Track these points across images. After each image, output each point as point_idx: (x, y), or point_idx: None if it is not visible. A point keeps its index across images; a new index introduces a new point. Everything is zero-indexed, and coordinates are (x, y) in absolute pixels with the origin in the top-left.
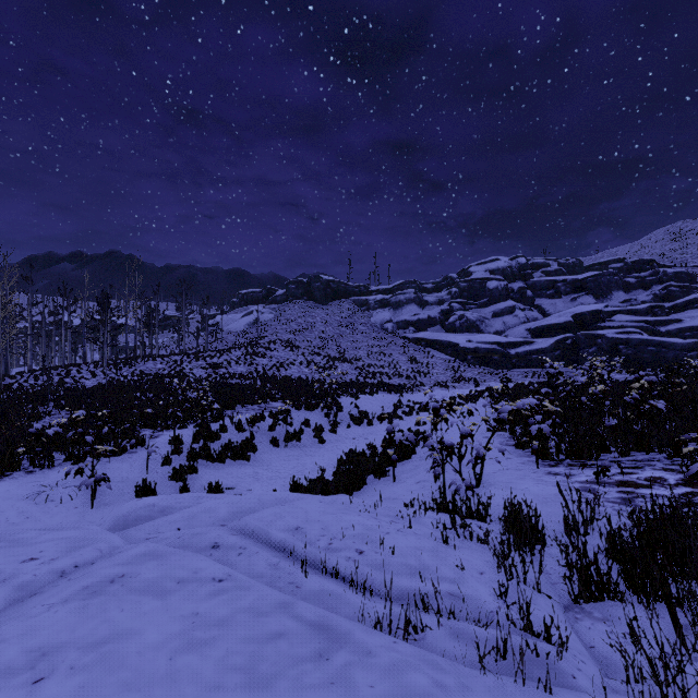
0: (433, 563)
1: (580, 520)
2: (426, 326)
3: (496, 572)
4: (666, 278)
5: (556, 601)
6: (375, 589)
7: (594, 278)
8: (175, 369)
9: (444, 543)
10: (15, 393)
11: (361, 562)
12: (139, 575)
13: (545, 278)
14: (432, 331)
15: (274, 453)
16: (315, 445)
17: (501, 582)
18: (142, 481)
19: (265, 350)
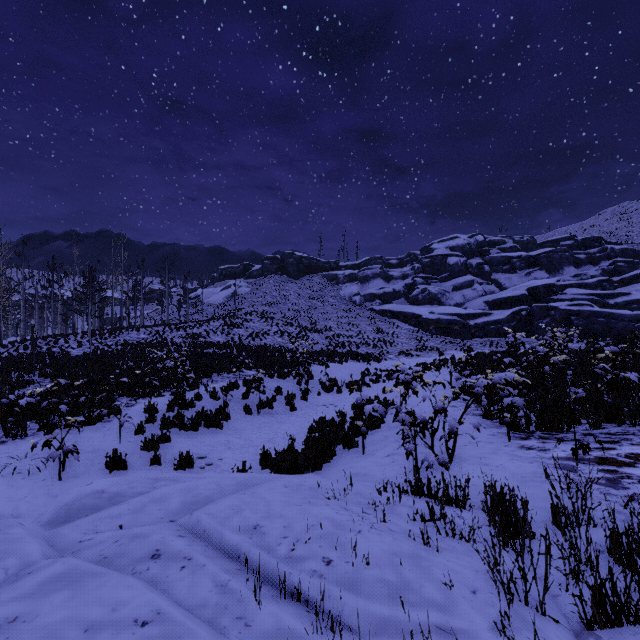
0: (415, 576)
1: (571, 509)
2: (392, 299)
3: (491, 588)
4: (614, 254)
5: (565, 627)
6: (346, 619)
7: (547, 254)
8: (156, 338)
9: (424, 544)
10: (4, 361)
11: (329, 577)
12: (36, 617)
13: (502, 254)
14: (397, 303)
15: (246, 420)
16: (287, 412)
17: (499, 607)
18: (112, 452)
19: (242, 321)
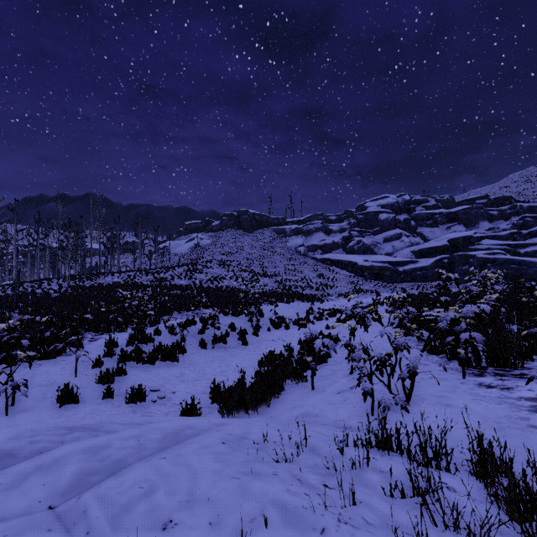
0: None
1: None
2: (331, 249)
3: None
4: (522, 211)
5: None
6: None
7: (465, 211)
8: (128, 282)
9: None
10: None
11: None
12: None
13: (425, 211)
14: (335, 253)
15: (201, 354)
16: (239, 346)
17: None
18: (63, 386)
19: (202, 267)
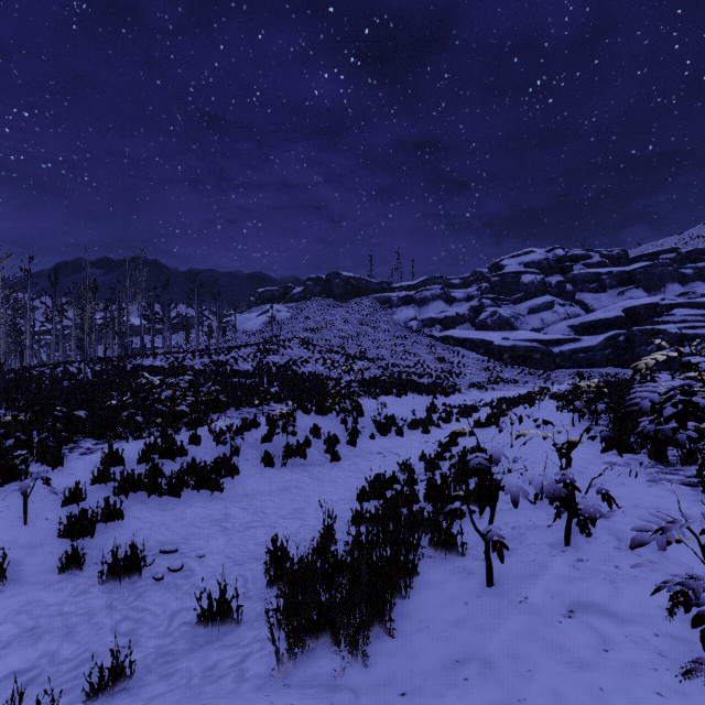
0: None
1: None
2: (455, 324)
3: None
4: None
5: None
6: None
7: (645, 269)
8: (173, 366)
9: None
10: None
11: None
12: None
13: (588, 271)
14: (461, 329)
15: (264, 476)
16: (327, 463)
17: None
18: None
19: (278, 347)
